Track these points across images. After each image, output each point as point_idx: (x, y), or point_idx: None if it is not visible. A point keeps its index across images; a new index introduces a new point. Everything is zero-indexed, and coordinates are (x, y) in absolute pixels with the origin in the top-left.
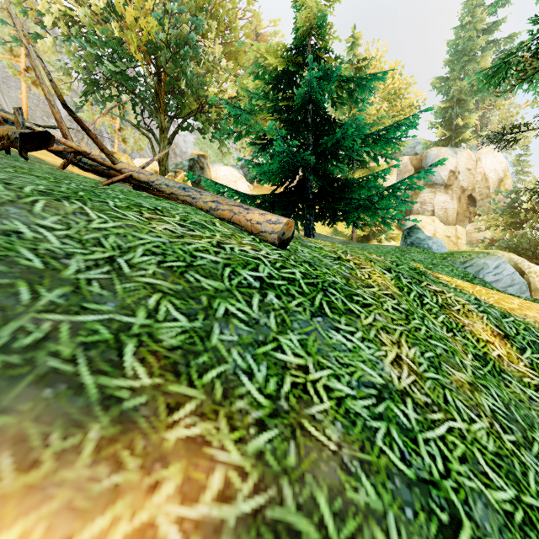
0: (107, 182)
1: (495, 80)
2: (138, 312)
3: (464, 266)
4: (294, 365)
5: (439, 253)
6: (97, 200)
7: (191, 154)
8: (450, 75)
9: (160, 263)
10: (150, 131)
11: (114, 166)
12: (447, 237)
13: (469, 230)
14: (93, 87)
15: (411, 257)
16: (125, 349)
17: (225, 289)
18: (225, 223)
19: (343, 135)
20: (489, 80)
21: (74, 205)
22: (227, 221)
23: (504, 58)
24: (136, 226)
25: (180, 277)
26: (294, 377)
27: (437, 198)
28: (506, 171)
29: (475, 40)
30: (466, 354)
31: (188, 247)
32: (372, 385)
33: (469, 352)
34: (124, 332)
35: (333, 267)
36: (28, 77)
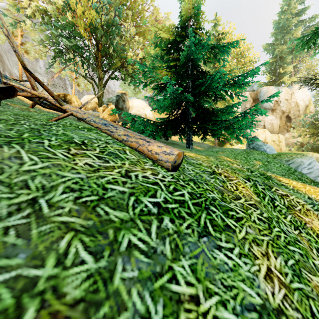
0: (55, 119)
1: (308, 44)
2: (47, 260)
3: (288, 163)
4: (187, 297)
5: (271, 154)
6: (35, 141)
7: (117, 92)
8: (275, 42)
9: (76, 199)
10: (92, 79)
11: (61, 107)
12: (273, 141)
13: (287, 137)
14: (59, 53)
15: (253, 157)
16: (24, 317)
17: (129, 219)
18: (133, 150)
19: (211, 81)
20: (304, 44)
21: (12, 149)
22: (135, 149)
23: (314, 30)
24: (61, 164)
25: (92, 211)
26: (187, 313)
27: (267, 117)
28: (310, 100)
29: (290, 20)
30: (312, 251)
31: (101, 180)
32: (253, 307)
33: (313, 247)
34: (27, 291)
35: (210, 182)
36: (22, 48)
